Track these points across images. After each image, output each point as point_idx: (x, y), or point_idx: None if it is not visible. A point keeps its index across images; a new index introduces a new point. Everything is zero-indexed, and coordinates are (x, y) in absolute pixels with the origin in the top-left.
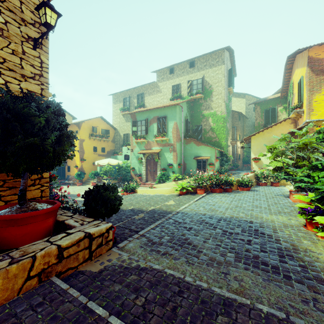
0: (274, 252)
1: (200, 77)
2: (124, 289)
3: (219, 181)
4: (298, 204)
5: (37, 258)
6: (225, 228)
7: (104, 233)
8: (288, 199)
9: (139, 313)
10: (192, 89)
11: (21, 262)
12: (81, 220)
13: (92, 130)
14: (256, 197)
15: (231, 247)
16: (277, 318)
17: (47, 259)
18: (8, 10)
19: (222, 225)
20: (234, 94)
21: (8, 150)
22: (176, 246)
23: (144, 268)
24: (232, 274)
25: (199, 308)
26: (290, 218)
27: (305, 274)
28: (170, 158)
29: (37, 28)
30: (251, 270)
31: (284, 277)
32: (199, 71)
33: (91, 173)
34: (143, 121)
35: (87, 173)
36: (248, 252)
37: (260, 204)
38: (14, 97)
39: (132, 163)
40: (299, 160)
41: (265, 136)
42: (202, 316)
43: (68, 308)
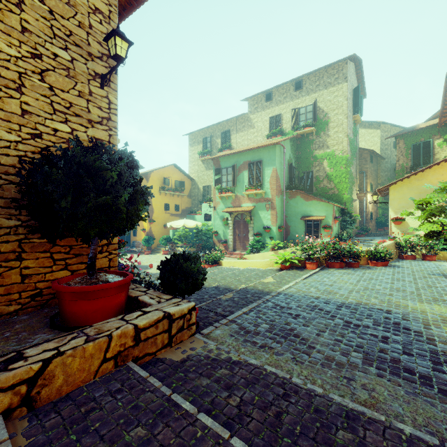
0: (424, 357)
1: (310, 103)
2: (213, 384)
3: (339, 251)
4: None
5: (113, 338)
6: (348, 317)
7: (186, 314)
8: None
9: (234, 414)
10: (298, 120)
11: (97, 341)
12: (157, 297)
13: (164, 183)
14: (397, 276)
15: (357, 345)
16: (425, 444)
17: (123, 340)
18: (75, 45)
19: (344, 313)
20: (363, 124)
21: (80, 211)
22: (279, 337)
23: (237, 362)
24: (358, 380)
25: (312, 417)
26: None
27: None
28: (267, 219)
29: (104, 61)
30: (387, 378)
31: (440, 391)
32: (308, 94)
33: (162, 238)
34: (229, 169)
35: (157, 239)
36: (383, 354)
37: (403, 287)
38: (84, 149)
39: (214, 226)
40: None
41: (413, 186)
42: (316, 427)
43: (150, 398)
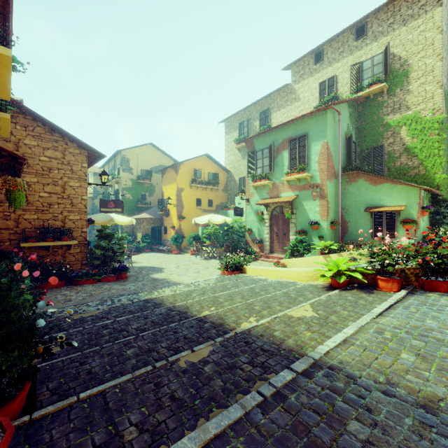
0: None
1: (379, 51)
2: None
3: None
4: None
5: None
6: None
7: None
8: None
9: None
10: (360, 79)
11: None
12: None
13: (194, 175)
14: None
15: None
16: None
17: None
18: None
19: None
20: None
21: None
22: None
23: None
24: None
25: None
26: None
27: None
28: (314, 211)
29: None
30: None
31: None
32: (376, 40)
33: (189, 236)
34: (265, 150)
35: (187, 237)
36: None
37: None
38: None
39: (248, 222)
40: None
41: None
42: None
43: None
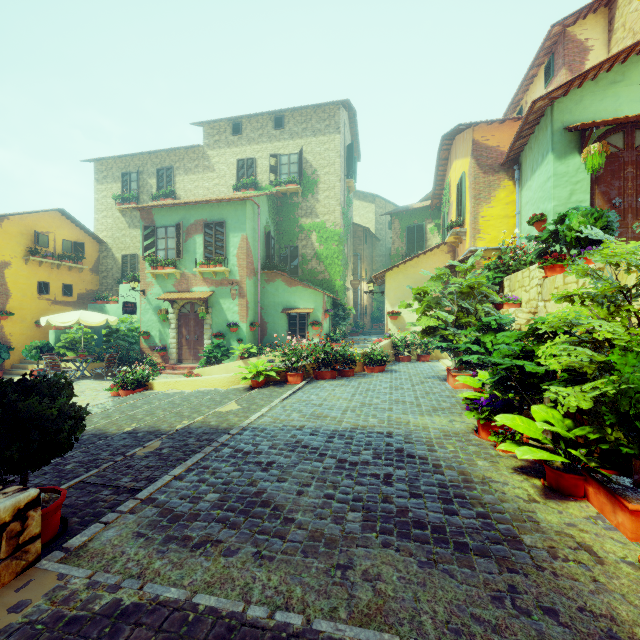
0: (433, 495)
1: (295, 151)
2: None
3: (331, 356)
4: (465, 393)
5: None
6: (343, 453)
7: (7, 524)
8: (445, 384)
9: None
10: (279, 172)
11: None
12: None
13: (35, 241)
14: (395, 383)
15: (355, 497)
16: None
17: None
18: None
19: (337, 447)
20: (357, 195)
21: None
22: (234, 515)
23: (133, 608)
24: (358, 565)
25: None
26: (452, 419)
27: (488, 532)
28: (233, 311)
29: None
30: (395, 546)
31: (456, 547)
32: (292, 139)
33: (29, 347)
34: (171, 229)
35: (18, 348)
36: (388, 504)
37: (403, 397)
38: None
39: (144, 322)
40: (462, 314)
41: (408, 273)
42: None
43: None
